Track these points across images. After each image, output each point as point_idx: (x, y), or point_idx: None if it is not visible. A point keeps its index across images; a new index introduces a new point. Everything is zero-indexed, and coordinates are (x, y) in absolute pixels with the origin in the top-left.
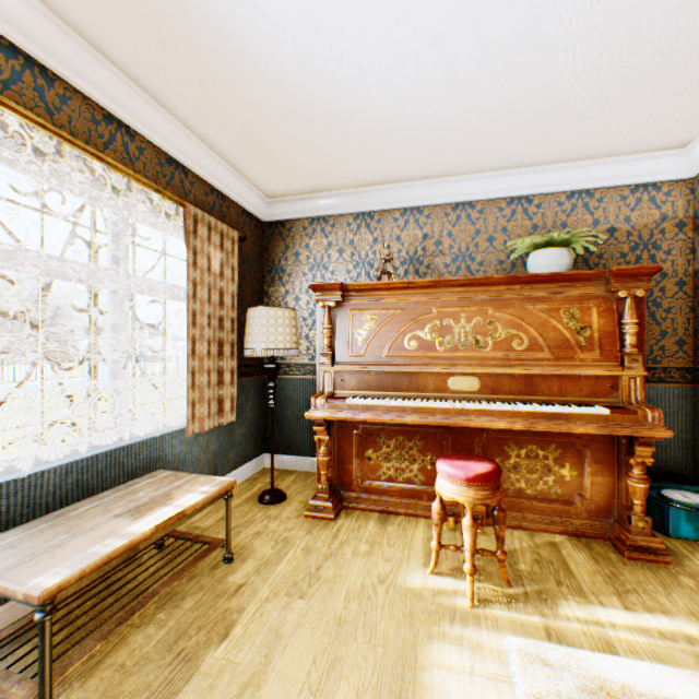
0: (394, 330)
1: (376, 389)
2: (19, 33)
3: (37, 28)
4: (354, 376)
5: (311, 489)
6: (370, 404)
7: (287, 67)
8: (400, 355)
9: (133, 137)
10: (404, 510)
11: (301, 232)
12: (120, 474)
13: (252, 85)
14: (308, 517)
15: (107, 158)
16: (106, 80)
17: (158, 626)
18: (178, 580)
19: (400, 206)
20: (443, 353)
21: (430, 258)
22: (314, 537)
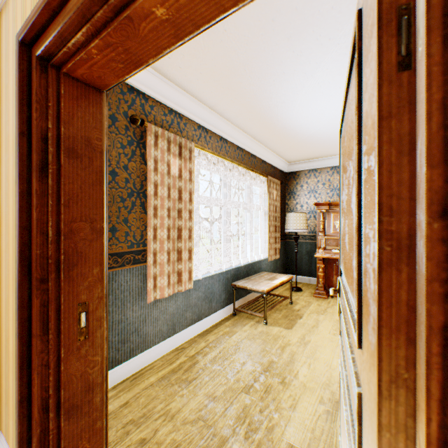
0: None
1: None
2: (240, 143)
3: (242, 139)
4: (334, 241)
5: (311, 289)
6: None
7: (314, 133)
8: None
9: (255, 158)
10: None
11: (303, 176)
12: (253, 271)
13: (299, 138)
14: (314, 296)
15: (254, 170)
16: (252, 145)
17: (278, 313)
18: (280, 303)
19: None
20: None
21: None
22: (319, 302)
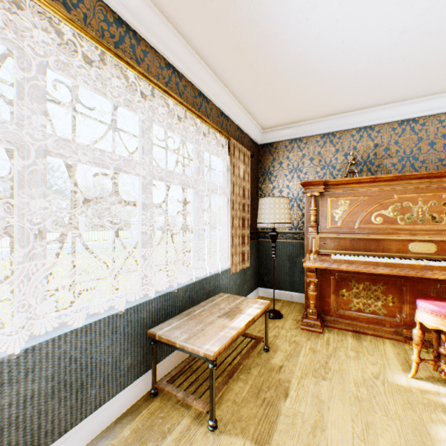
0: (363, 210)
1: (349, 249)
2: (172, 56)
3: (178, 52)
4: (333, 240)
5: (296, 312)
6: (350, 259)
7: (308, 47)
8: (368, 227)
9: (208, 102)
10: (371, 332)
11: (283, 149)
12: (203, 293)
13: (281, 62)
14: (303, 329)
15: (202, 117)
16: (201, 73)
17: (243, 382)
18: (248, 357)
19: (356, 127)
20: (404, 226)
21: (380, 160)
22: (313, 343)
